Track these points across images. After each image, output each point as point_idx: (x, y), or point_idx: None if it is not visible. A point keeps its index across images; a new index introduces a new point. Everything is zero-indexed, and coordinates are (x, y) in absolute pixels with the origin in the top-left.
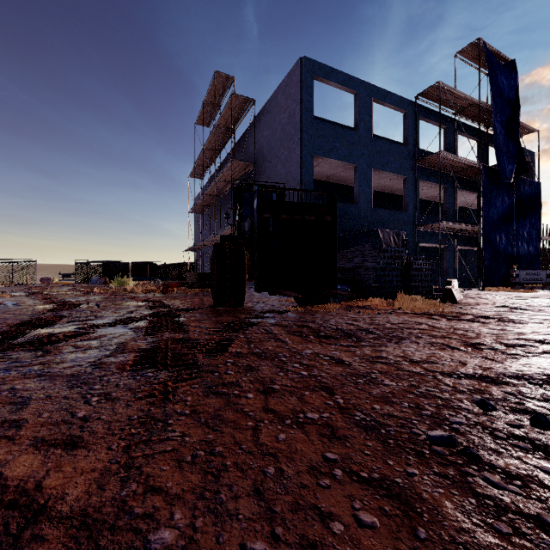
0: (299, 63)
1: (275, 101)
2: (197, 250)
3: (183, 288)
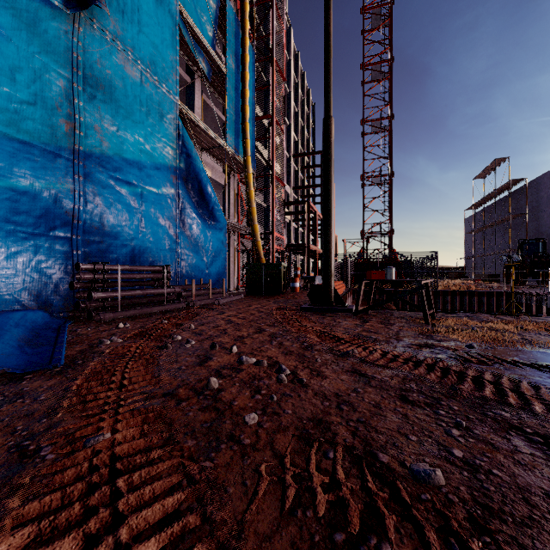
0: None
1: (542, 181)
2: (469, 258)
3: (480, 281)
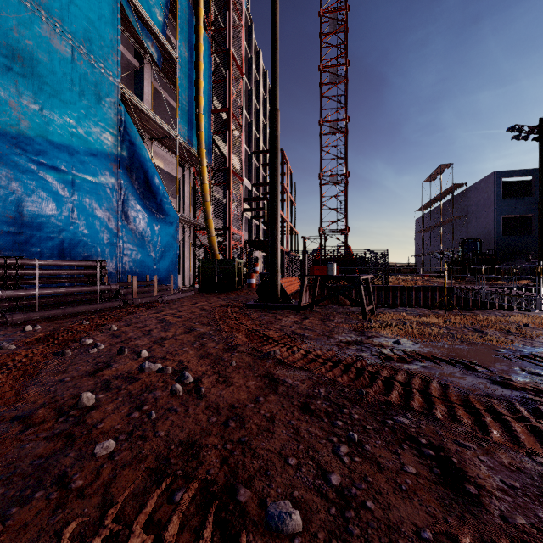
0: (493, 174)
1: (479, 186)
2: (419, 256)
3: (428, 277)
